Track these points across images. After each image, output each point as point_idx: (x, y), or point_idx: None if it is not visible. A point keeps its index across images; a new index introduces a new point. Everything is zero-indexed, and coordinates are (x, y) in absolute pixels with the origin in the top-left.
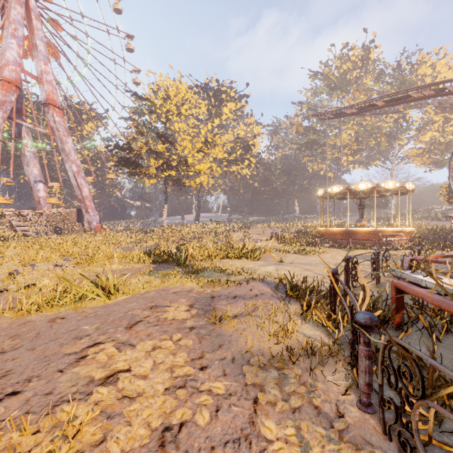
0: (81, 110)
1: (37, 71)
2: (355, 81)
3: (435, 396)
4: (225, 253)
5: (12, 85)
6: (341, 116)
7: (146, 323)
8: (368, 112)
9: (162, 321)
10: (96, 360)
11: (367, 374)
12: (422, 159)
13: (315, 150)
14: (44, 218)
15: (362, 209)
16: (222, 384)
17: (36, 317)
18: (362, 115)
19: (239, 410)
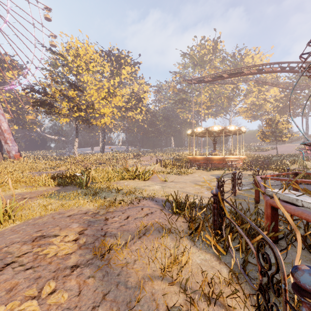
0: (2, 60)
1: None
2: (209, 62)
3: None
4: (122, 175)
5: None
6: (201, 82)
7: (18, 265)
8: (217, 82)
9: (40, 260)
10: None
11: None
12: (246, 114)
13: (184, 104)
14: None
15: (215, 143)
16: None
17: None
18: (213, 83)
19: None
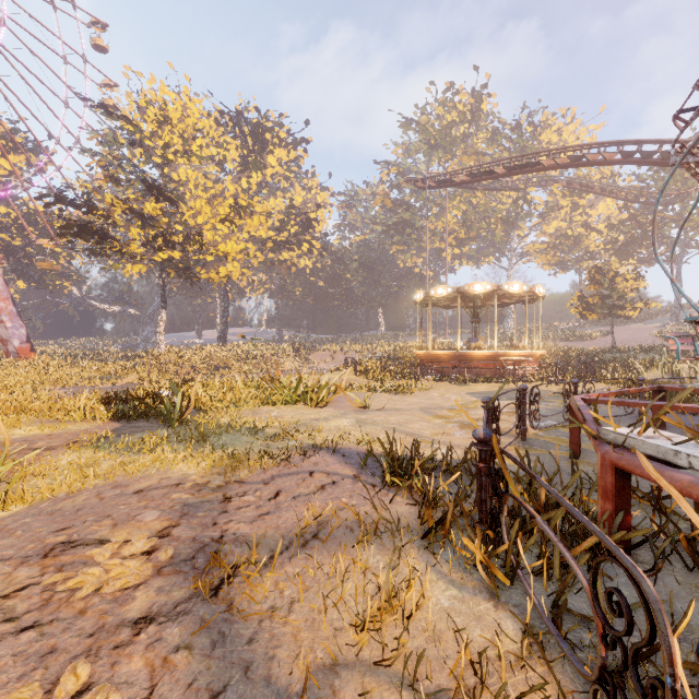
0: None
1: None
2: (463, 141)
3: None
4: (266, 394)
5: None
6: (446, 185)
7: (1, 619)
8: (480, 186)
9: (57, 605)
10: None
11: None
12: (546, 257)
13: (408, 235)
14: None
15: (476, 322)
16: None
17: None
18: (472, 188)
19: None
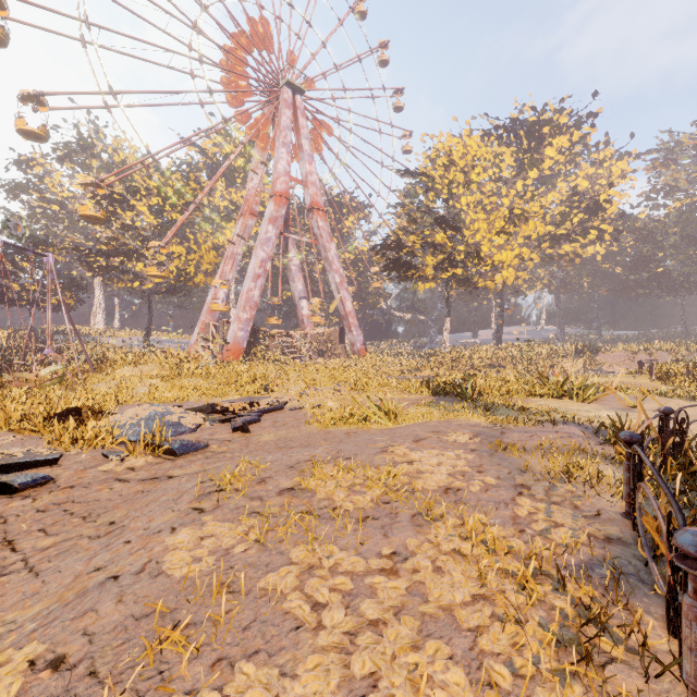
0: (341, 204)
1: (303, 175)
2: None
3: (696, 510)
4: (534, 388)
5: (283, 198)
6: None
7: (430, 441)
8: None
9: (444, 442)
10: (395, 454)
11: (627, 486)
12: None
13: None
14: (309, 339)
15: None
16: (493, 479)
17: (334, 430)
18: None
19: (504, 494)
